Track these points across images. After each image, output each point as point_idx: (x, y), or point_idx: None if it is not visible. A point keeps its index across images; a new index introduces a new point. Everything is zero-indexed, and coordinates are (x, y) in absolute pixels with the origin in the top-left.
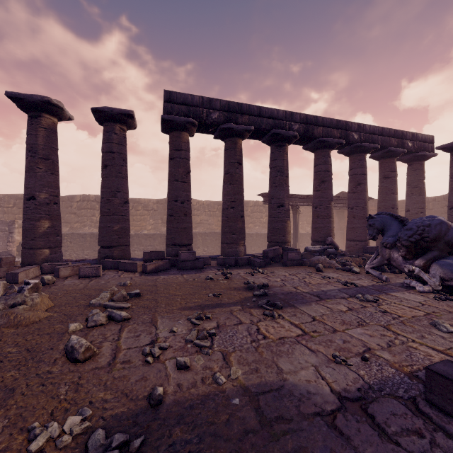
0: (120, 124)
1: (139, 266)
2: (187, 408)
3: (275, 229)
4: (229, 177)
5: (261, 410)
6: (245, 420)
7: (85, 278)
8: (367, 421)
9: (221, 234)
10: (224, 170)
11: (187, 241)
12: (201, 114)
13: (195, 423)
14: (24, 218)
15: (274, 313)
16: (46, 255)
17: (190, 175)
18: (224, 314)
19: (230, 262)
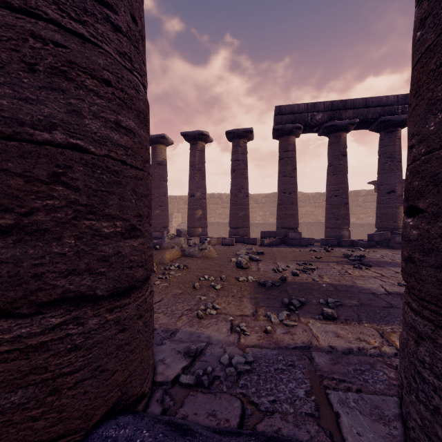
0: (243, 139)
1: (258, 241)
2: (298, 283)
3: (384, 215)
4: (333, 168)
5: (337, 288)
6: (328, 289)
7: (225, 246)
8: (401, 298)
9: (325, 220)
10: (328, 163)
11: (294, 225)
12: (306, 118)
13: (302, 286)
14: (188, 208)
15: (362, 267)
16: (200, 232)
17: (296, 171)
18: (322, 265)
19: (332, 242)
